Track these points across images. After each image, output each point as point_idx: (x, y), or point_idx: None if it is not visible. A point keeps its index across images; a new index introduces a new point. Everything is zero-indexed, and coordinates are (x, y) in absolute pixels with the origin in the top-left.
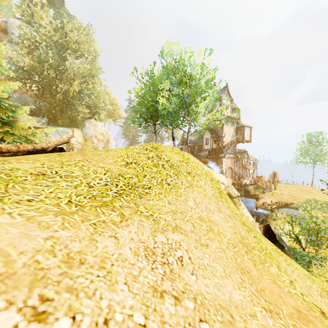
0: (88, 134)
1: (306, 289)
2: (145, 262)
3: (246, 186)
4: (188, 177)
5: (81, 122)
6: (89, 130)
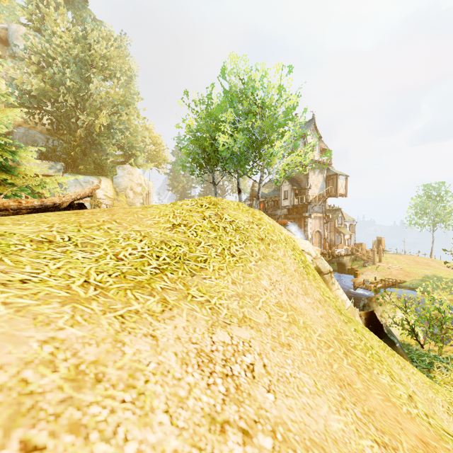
0: (121, 185)
1: (427, 403)
2: (198, 375)
3: (340, 258)
4: (261, 245)
5: (111, 169)
6: (122, 179)
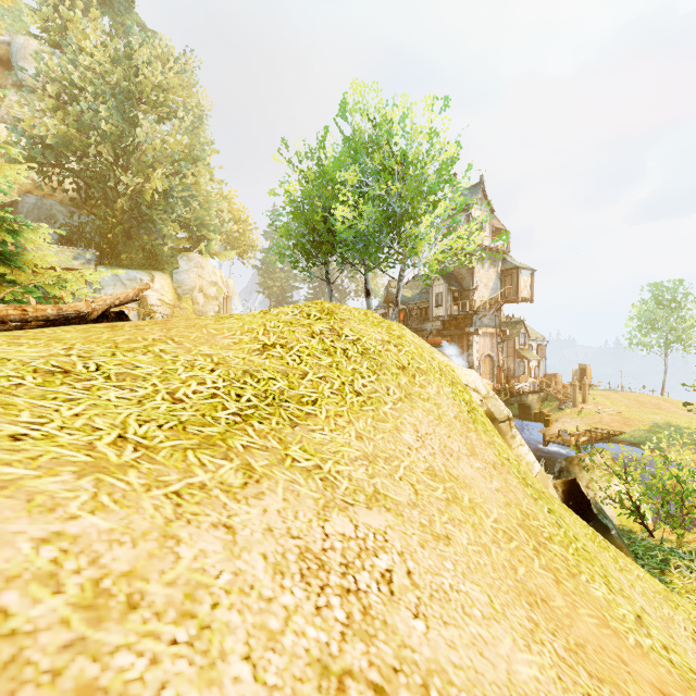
0: (186, 284)
1: (661, 625)
2: (301, 592)
3: (523, 396)
4: (402, 377)
5: (170, 259)
6: (187, 276)
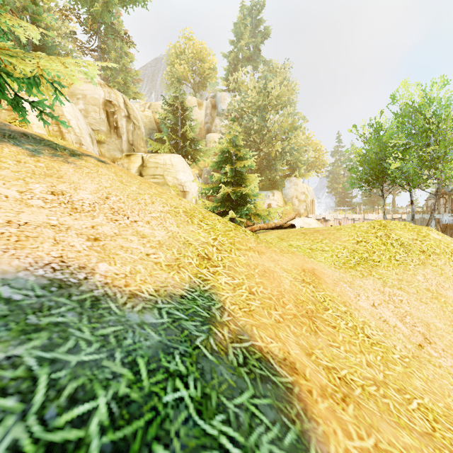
0: (288, 195)
1: None
2: (379, 293)
3: None
4: (421, 256)
5: (281, 183)
6: (289, 190)
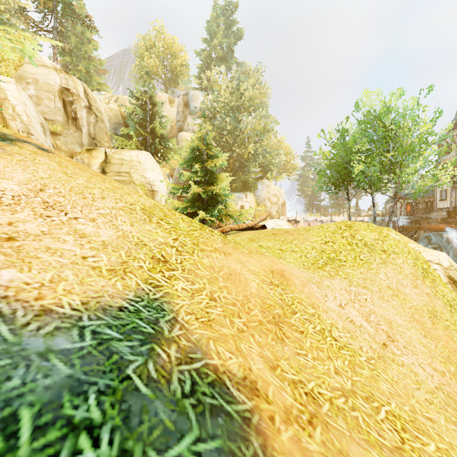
0: (261, 197)
1: None
2: (345, 293)
3: None
4: (383, 255)
5: (253, 184)
6: (261, 192)
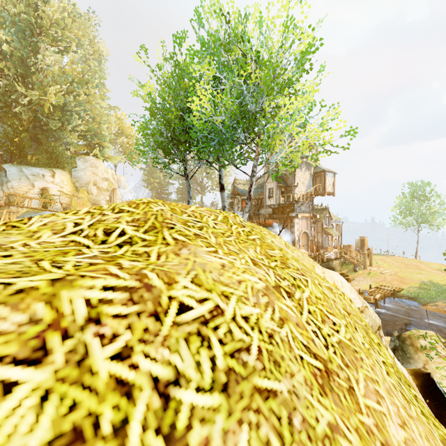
0: (82, 179)
1: None
2: None
3: (330, 262)
4: (347, 440)
5: (70, 160)
6: (83, 173)
